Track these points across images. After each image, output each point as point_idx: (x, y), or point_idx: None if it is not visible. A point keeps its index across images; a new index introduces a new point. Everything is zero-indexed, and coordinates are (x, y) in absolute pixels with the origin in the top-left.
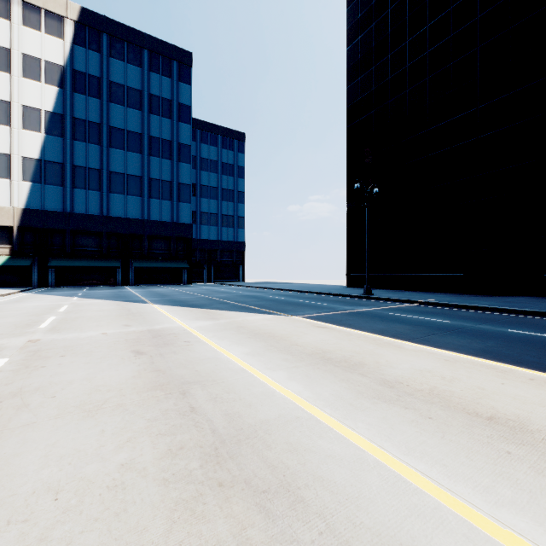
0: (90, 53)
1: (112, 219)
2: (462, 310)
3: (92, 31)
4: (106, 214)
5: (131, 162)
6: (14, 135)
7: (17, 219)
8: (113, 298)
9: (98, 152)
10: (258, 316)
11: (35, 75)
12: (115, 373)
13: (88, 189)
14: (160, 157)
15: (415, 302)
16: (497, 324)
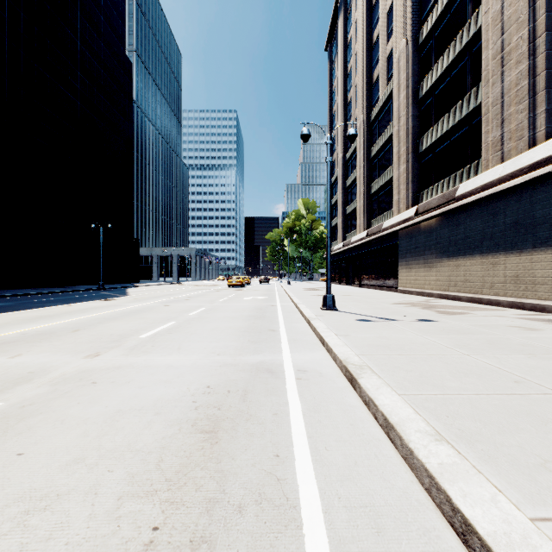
0: None
1: None
2: None
3: None
4: None
5: None
6: None
7: None
8: None
9: None
10: None
11: None
12: (115, 324)
13: None
14: None
15: None
16: None
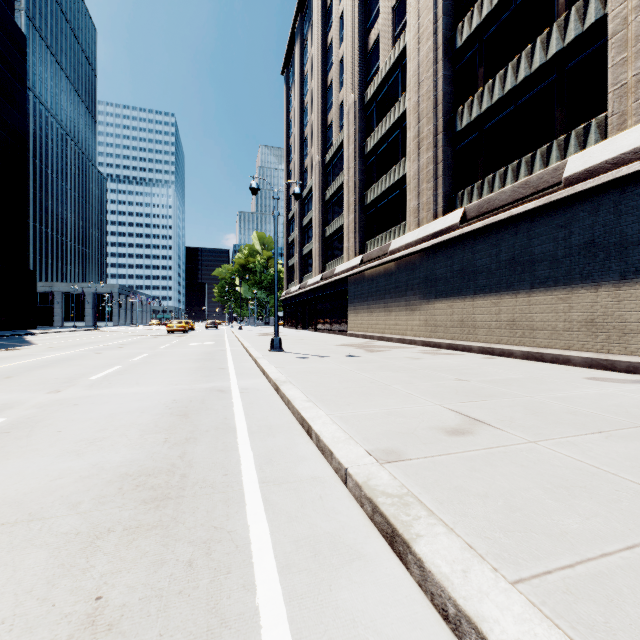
0: None
1: None
2: None
3: None
4: None
5: None
6: None
7: None
8: None
9: None
10: None
11: None
12: (50, 370)
13: None
14: None
15: None
16: None
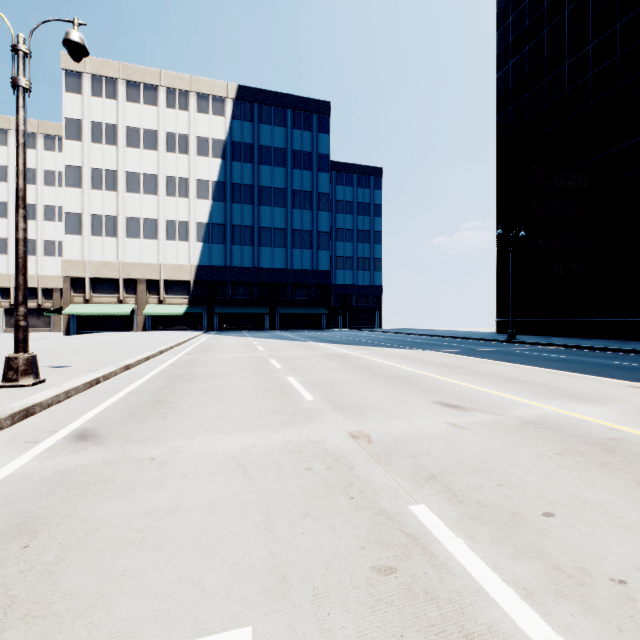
0: (245, 124)
1: (261, 270)
2: (600, 351)
3: (246, 104)
4: (257, 266)
5: (277, 216)
6: (191, 205)
7: (193, 274)
8: (278, 338)
9: (251, 211)
10: (401, 350)
11: (205, 152)
12: (331, 364)
13: (243, 245)
14: (302, 208)
15: (557, 345)
16: (610, 359)
